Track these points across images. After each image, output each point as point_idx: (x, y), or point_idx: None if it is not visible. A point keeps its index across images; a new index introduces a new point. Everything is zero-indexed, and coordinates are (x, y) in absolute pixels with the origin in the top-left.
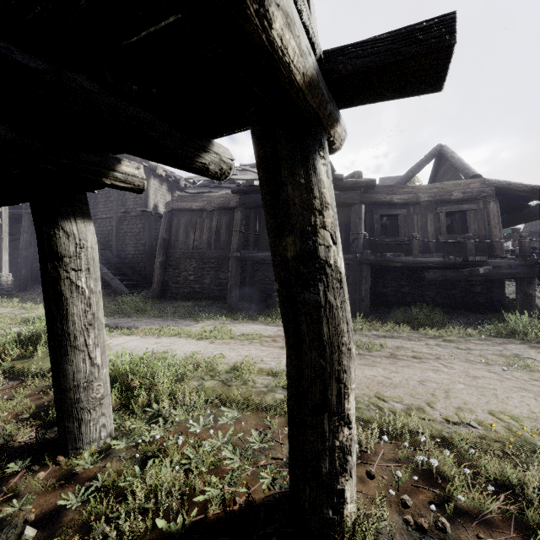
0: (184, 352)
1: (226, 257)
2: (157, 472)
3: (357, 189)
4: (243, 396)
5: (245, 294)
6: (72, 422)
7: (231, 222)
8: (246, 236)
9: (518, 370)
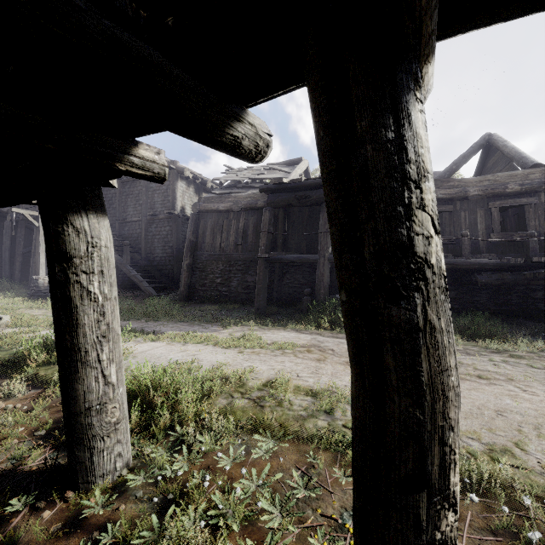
0: (211, 362)
1: (253, 259)
2: (178, 526)
3: None
4: (279, 422)
5: (273, 298)
6: (83, 451)
7: (259, 223)
8: (274, 237)
9: None
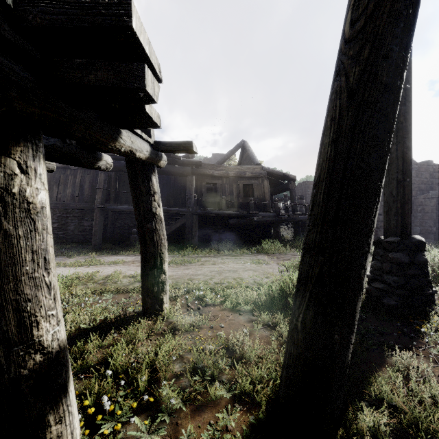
0: (67, 273)
1: (90, 208)
2: (73, 316)
3: (190, 166)
4: (115, 288)
5: (107, 238)
6: None
7: (94, 180)
8: (108, 192)
9: (254, 264)
